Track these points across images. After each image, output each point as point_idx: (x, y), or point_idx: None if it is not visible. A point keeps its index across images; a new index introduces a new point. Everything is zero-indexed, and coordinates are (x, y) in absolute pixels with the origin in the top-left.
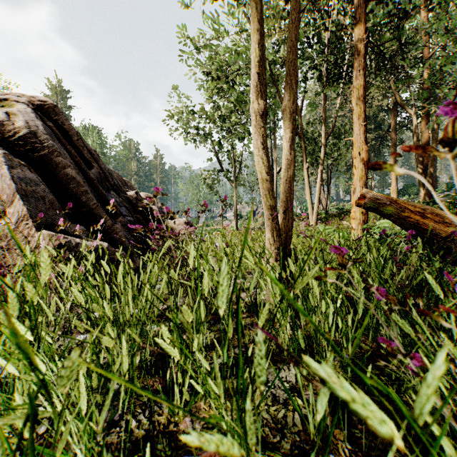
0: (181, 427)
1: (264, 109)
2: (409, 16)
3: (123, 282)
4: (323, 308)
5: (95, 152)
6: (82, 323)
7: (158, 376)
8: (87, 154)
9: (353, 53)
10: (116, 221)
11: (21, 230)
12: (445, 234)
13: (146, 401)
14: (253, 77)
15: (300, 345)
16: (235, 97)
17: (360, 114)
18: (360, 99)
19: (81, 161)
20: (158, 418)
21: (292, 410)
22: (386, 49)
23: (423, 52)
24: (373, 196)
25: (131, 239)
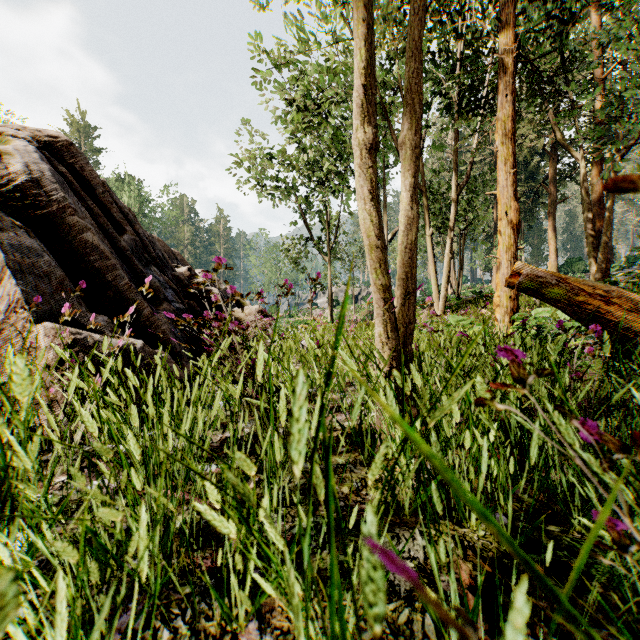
0: (243, 639)
1: (373, 140)
2: (577, 18)
3: (157, 402)
4: (466, 443)
5: (130, 211)
6: (100, 461)
7: (209, 549)
8: (117, 213)
9: (498, 71)
10: (157, 309)
11: (13, 322)
12: (638, 328)
13: (187, 594)
14: (357, 92)
15: (434, 507)
16: (329, 135)
17: (507, 157)
18: (507, 136)
19: (107, 223)
20: (206, 625)
21: (421, 610)
22: (542, 67)
23: (594, 72)
24: (531, 273)
25: (180, 335)
